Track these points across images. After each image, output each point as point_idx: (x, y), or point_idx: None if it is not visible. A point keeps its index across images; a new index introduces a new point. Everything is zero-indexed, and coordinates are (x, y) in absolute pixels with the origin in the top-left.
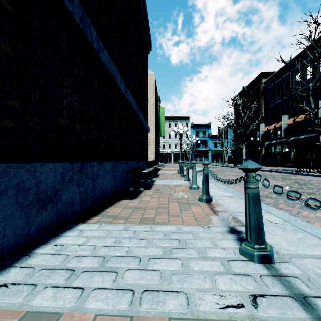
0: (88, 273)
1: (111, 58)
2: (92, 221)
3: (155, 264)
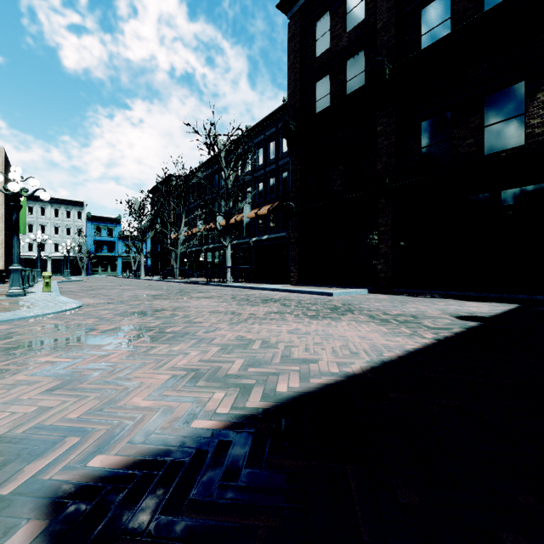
0: None
1: None
2: None
3: None
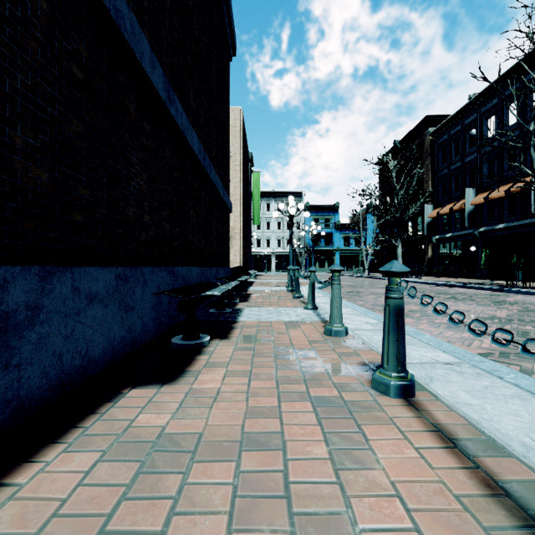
0: None
1: None
2: None
3: None
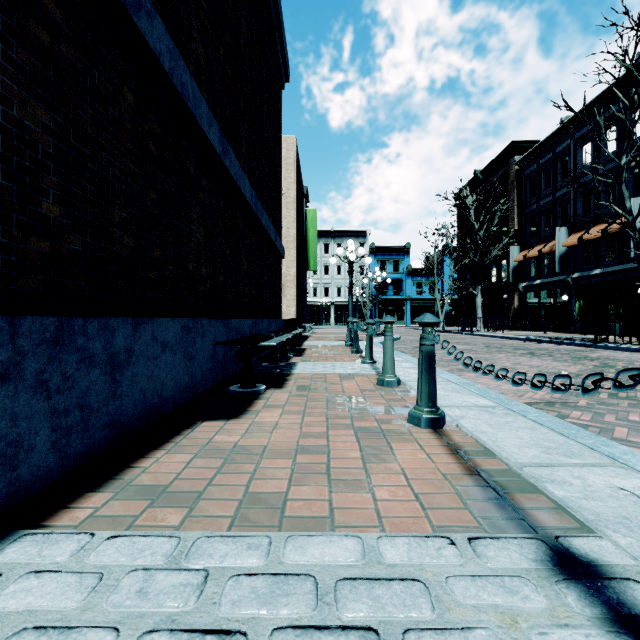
0: None
1: (181, 55)
2: (72, 514)
3: None
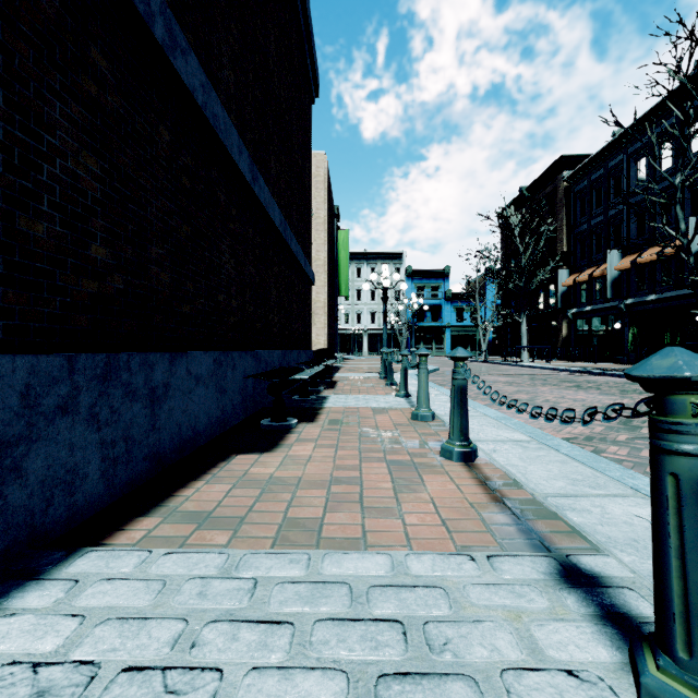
0: None
1: (212, 85)
2: (128, 536)
3: None
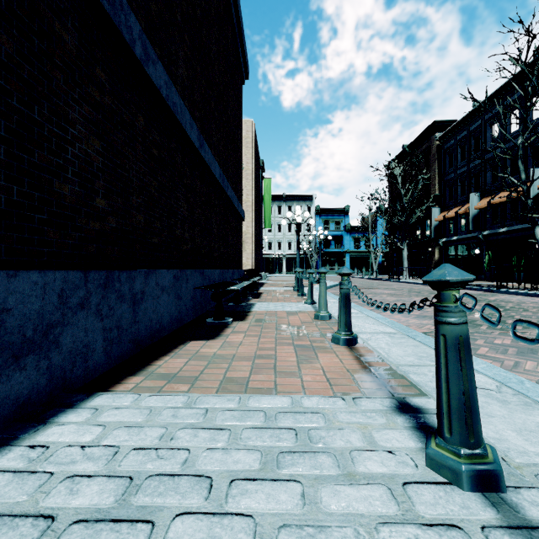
0: (85, 525)
1: (172, 81)
2: (123, 387)
3: (242, 495)
